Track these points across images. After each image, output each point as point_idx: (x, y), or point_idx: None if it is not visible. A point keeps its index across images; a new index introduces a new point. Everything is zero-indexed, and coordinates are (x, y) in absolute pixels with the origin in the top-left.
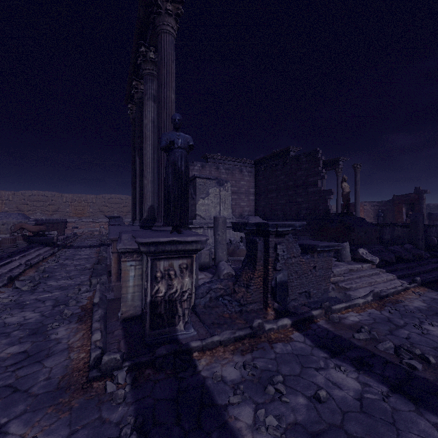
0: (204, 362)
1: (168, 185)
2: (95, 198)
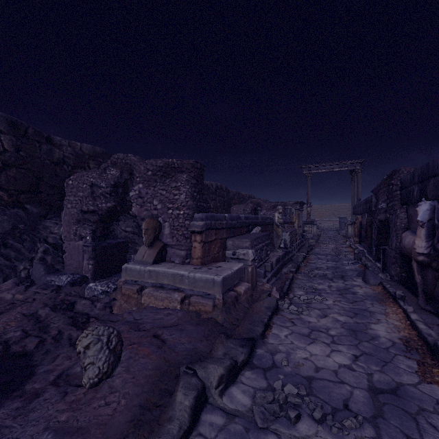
0: None
1: None
2: (329, 207)
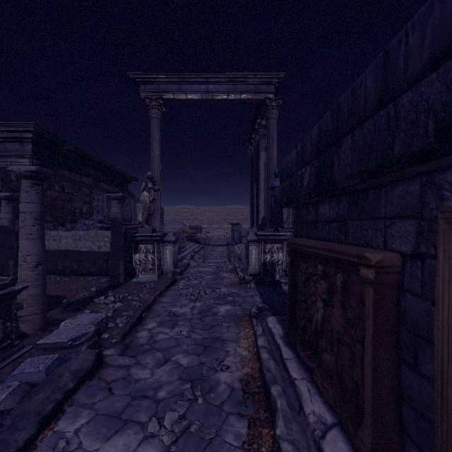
0: (286, 287)
1: (271, 207)
2: (220, 209)
